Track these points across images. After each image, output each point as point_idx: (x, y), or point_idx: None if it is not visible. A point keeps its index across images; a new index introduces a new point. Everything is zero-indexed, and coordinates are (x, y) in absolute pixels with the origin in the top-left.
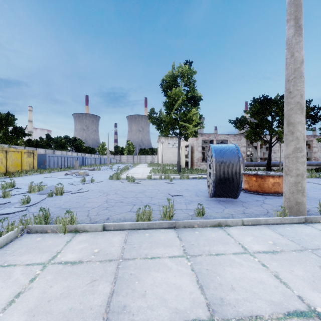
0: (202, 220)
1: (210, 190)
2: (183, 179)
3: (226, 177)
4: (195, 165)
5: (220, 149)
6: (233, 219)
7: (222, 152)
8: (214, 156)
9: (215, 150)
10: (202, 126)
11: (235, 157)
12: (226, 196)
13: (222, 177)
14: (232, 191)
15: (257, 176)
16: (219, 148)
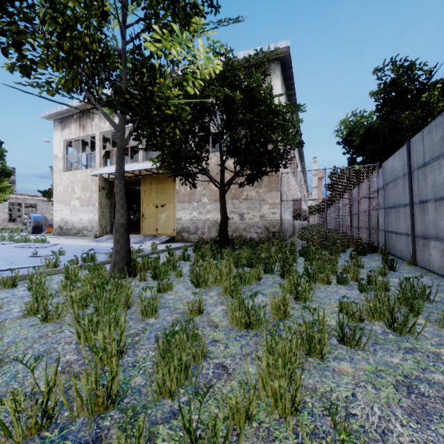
0: (31, 234)
1: (31, 231)
2: (2, 233)
3: (38, 226)
4: (1, 225)
5: (35, 217)
6: (40, 234)
7: (36, 217)
8: (33, 219)
9: (33, 217)
10: (12, 192)
11: (41, 219)
12: (38, 233)
13: (36, 226)
14: (40, 231)
15: (52, 227)
16: (35, 216)
